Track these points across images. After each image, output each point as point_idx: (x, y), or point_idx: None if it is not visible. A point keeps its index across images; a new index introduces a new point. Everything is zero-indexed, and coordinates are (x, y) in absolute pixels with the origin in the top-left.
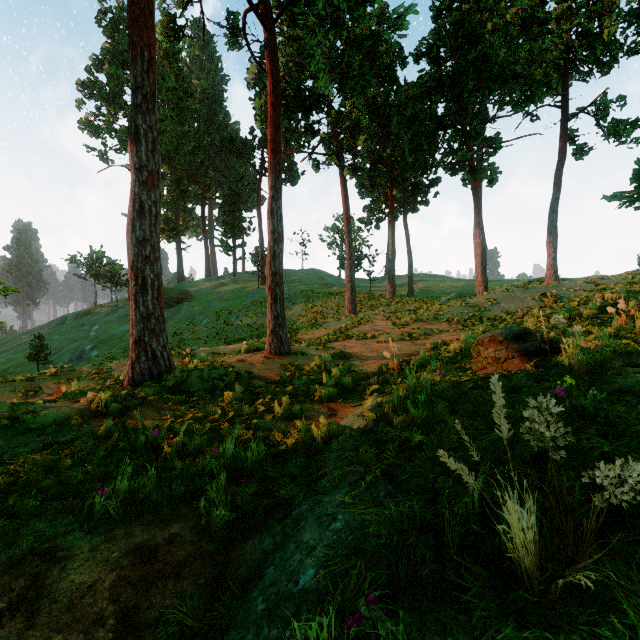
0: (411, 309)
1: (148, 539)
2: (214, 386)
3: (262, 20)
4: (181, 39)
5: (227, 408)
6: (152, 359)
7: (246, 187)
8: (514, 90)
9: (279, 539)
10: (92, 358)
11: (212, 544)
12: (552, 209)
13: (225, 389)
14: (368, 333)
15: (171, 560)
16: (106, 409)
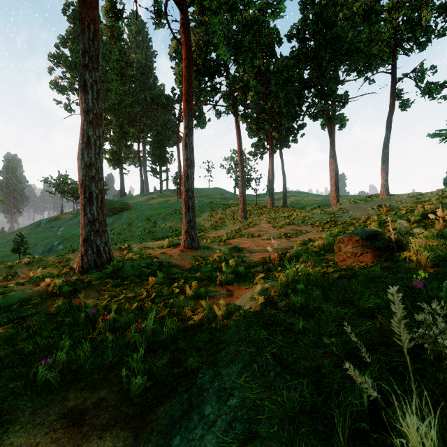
0: (285, 216)
1: (79, 403)
2: (142, 272)
3: (178, 5)
4: (120, 19)
5: (151, 290)
6: (96, 253)
7: (169, 130)
8: (357, 62)
9: (185, 407)
10: (59, 250)
11: (131, 408)
12: (385, 145)
13: (150, 275)
14: (255, 233)
15: (96, 423)
16: (59, 291)
